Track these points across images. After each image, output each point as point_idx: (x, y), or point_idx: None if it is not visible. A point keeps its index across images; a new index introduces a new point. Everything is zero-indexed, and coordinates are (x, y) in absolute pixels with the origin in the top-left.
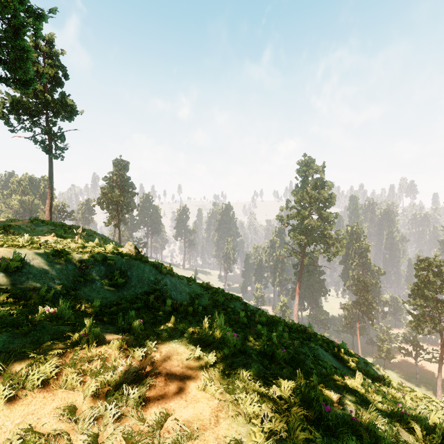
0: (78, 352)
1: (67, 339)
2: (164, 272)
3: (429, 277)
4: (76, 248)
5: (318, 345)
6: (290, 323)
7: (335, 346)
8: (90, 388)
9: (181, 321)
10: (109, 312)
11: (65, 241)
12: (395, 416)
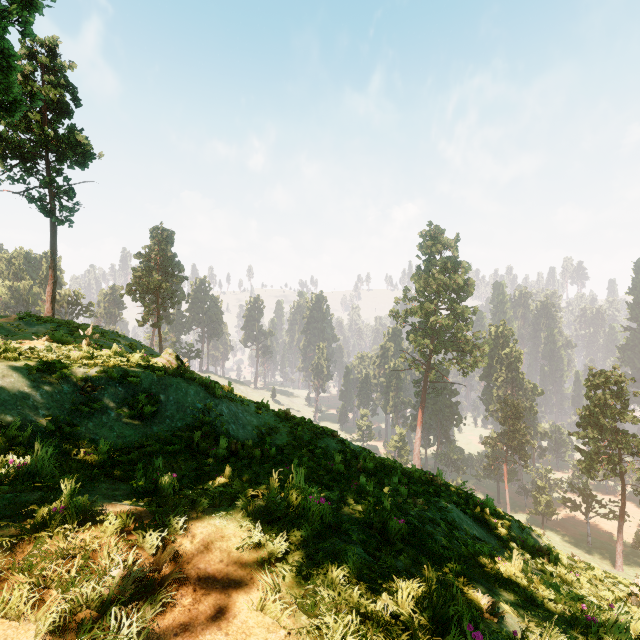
0: (41, 543)
1: (29, 517)
2: (218, 396)
3: (605, 398)
4: (79, 358)
5: (452, 504)
6: (410, 470)
7: (476, 503)
8: (49, 616)
9: (241, 472)
10: (125, 460)
11: (64, 347)
12: (578, 626)
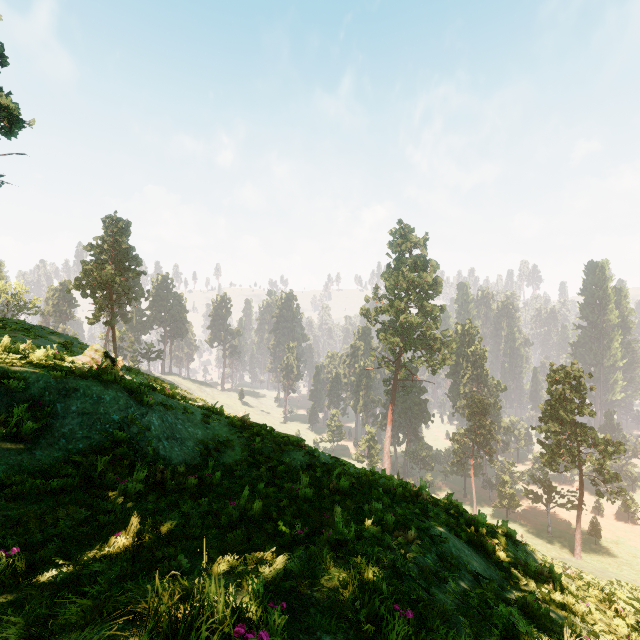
0: None
1: None
2: (147, 402)
3: (565, 392)
4: None
5: (443, 526)
6: (391, 484)
7: (468, 521)
8: None
9: (160, 518)
10: None
11: None
12: None
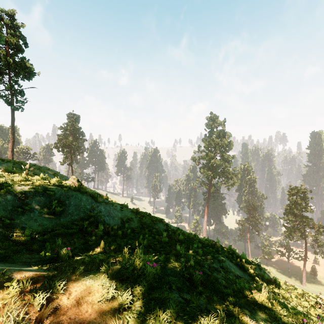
0: None
1: None
2: (99, 201)
3: (297, 200)
4: (19, 180)
5: (225, 257)
6: (202, 239)
7: (237, 256)
8: None
9: (110, 244)
10: (42, 239)
11: (12, 175)
12: None
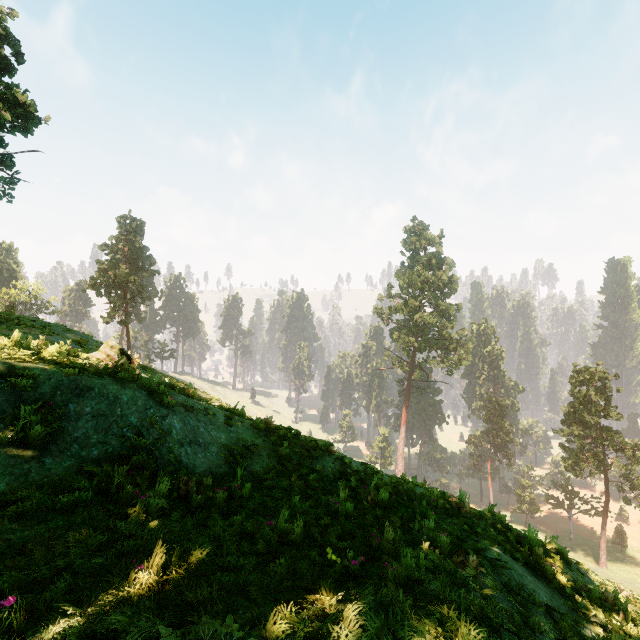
0: None
1: None
2: (167, 403)
3: (589, 394)
4: None
5: (496, 545)
6: (430, 495)
7: (517, 537)
8: None
9: (188, 544)
10: None
11: None
12: None
